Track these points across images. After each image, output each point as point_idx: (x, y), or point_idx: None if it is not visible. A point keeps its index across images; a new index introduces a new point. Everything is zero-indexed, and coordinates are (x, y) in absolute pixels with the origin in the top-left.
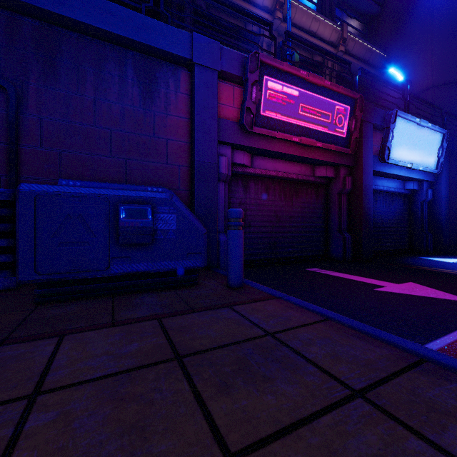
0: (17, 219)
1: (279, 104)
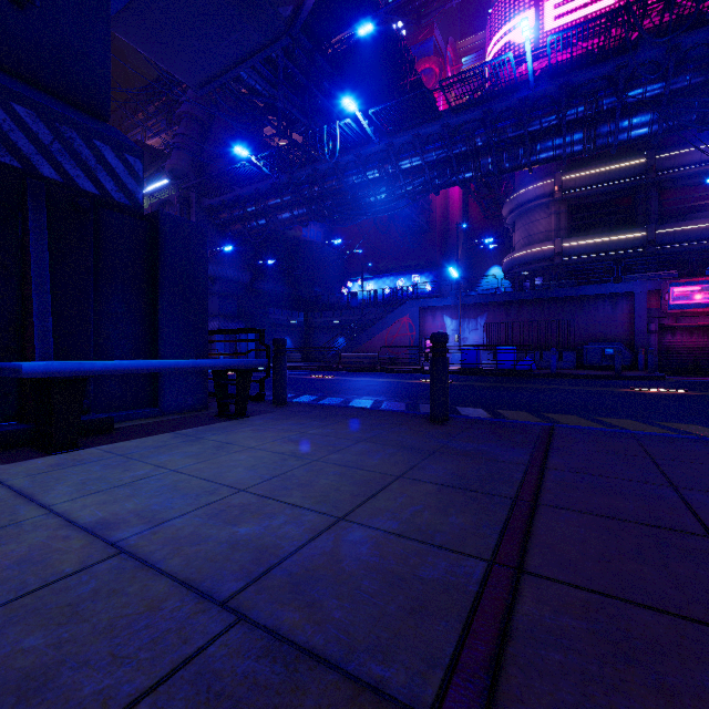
0: (583, 353)
1: (685, 296)
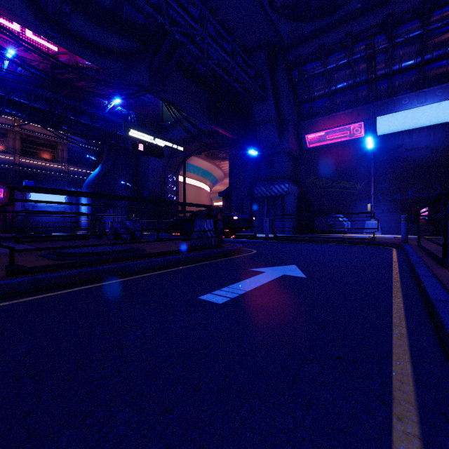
0: None
1: None
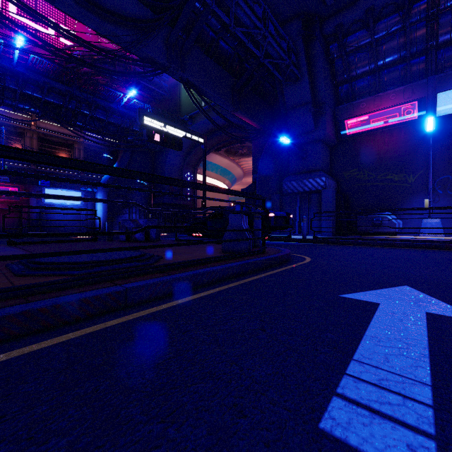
0: None
1: None
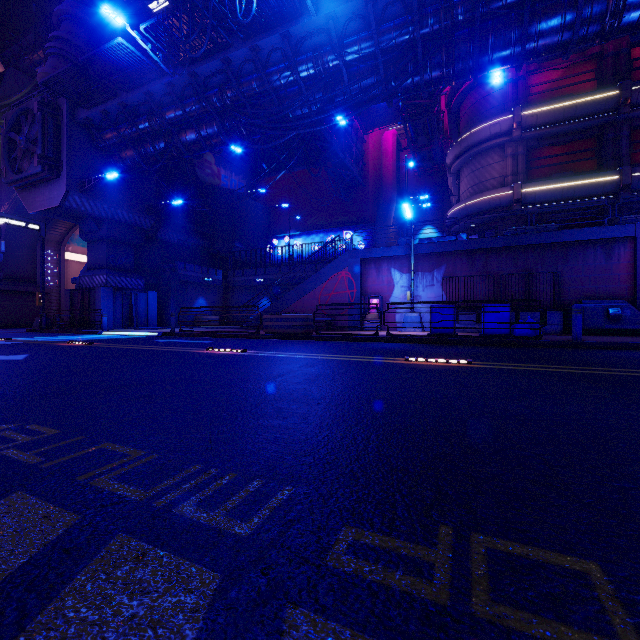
0: None
1: None
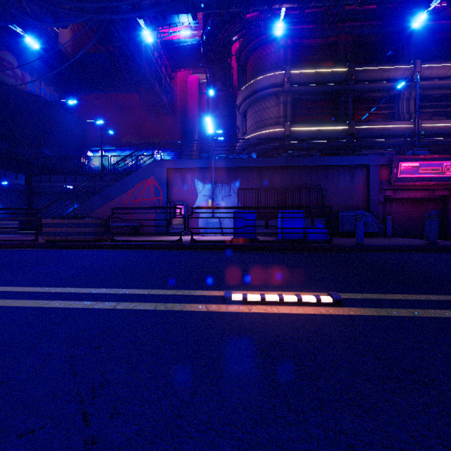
0: (339, 220)
1: (408, 171)
